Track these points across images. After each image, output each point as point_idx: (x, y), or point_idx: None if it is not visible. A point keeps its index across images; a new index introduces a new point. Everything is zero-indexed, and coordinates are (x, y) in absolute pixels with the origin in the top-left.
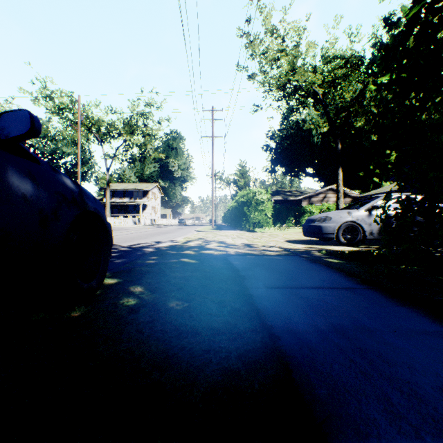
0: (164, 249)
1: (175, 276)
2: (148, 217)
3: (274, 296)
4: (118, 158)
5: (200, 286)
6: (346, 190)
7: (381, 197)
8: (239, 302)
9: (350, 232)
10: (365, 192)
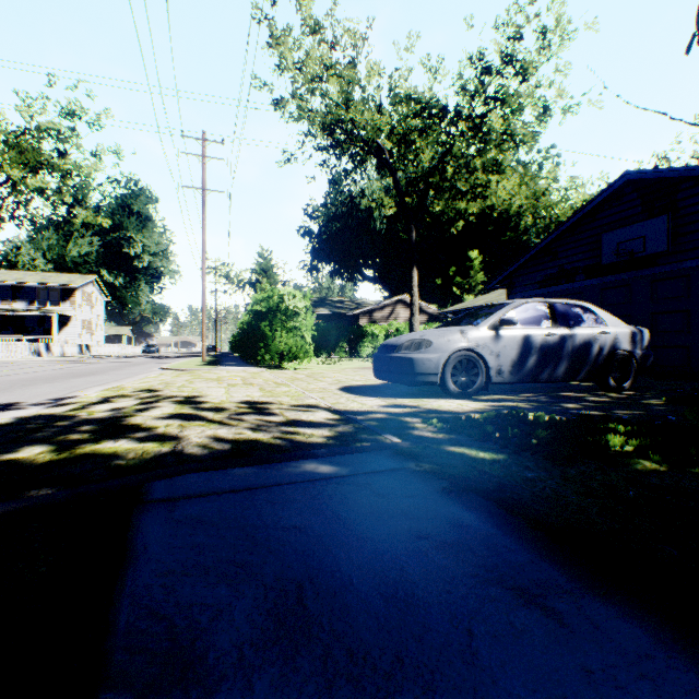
0: None
1: None
2: (74, 340)
3: None
4: None
5: None
6: (421, 304)
7: (511, 305)
8: None
9: (465, 371)
10: (443, 307)
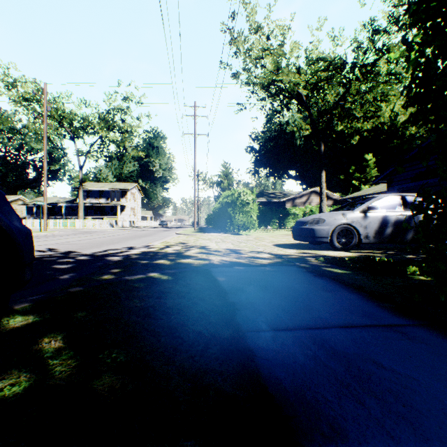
0: (133, 258)
1: (132, 307)
2: (127, 218)
3: (289, 352)
4: (93, 155)
5: (166, 331)
6: (328, 193)
7: (375, 198)
8: (231, 373)
9: (345, 236)
10: (345, 194)
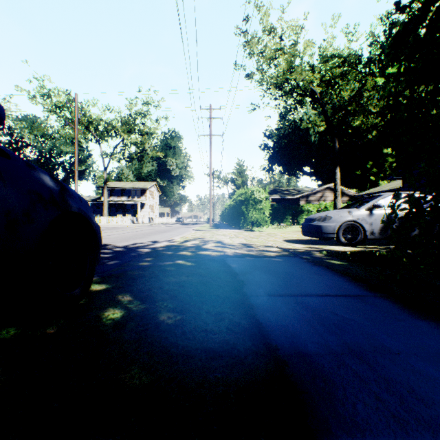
0: (160, 250)
1: (169, 281)
2: (146, 215)
3: (277, 306)
4: (116, 157)
5: (195, 294)
6: (343, 189)
7: (382, 196)
8: (238, 313)
9: (351, 232)
10: (362, 190)
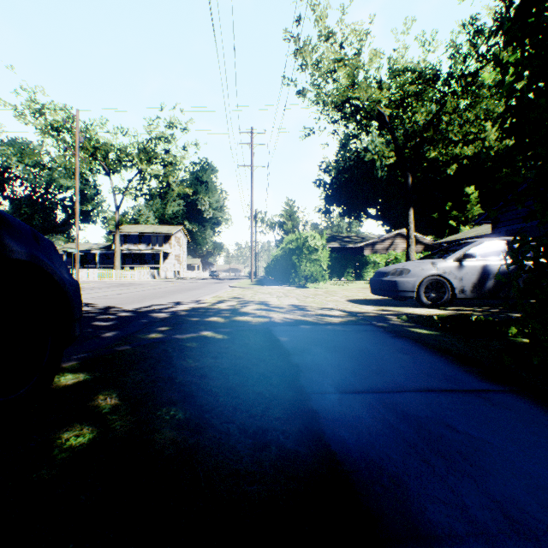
0: (182, 314)
1: (185, 367)
2: (170, 268)
3: (356, 414)
4: (131, 193)
5: (224, 391)
6: (417, 236)
7: (474, 243)
8: (293, 431)
9: (435, 290)
10: (439, 238)
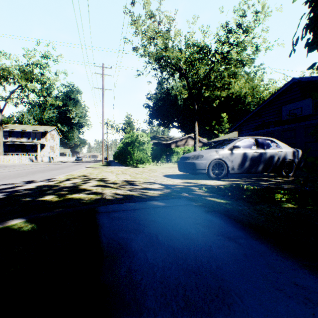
0: (21, 194)
1: None
2: (46, 155)
3: None
4: (12, 101)
5: None
6: (199, 138)
7: (238, 139)
8: None
9: (218, 168)
10: (209, 139)
